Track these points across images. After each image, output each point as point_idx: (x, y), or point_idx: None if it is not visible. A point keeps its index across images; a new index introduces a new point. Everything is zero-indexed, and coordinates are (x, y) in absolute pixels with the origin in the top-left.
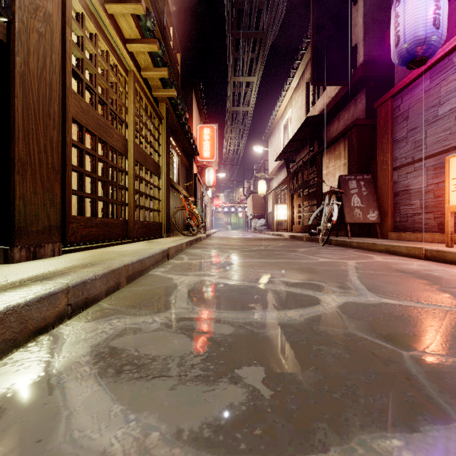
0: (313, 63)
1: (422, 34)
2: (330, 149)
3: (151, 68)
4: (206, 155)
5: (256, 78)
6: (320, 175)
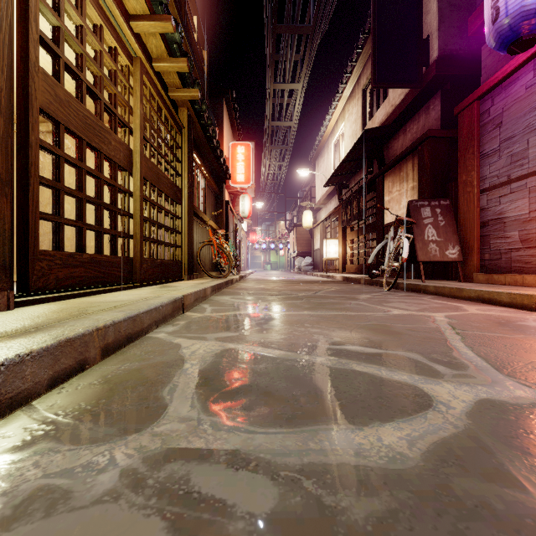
0: (374, 60)
1: (533, 2)
2: (395, 169)
3: (165, 58)
4: (240, 179)
5: (301, 85)
6: (382, 202)
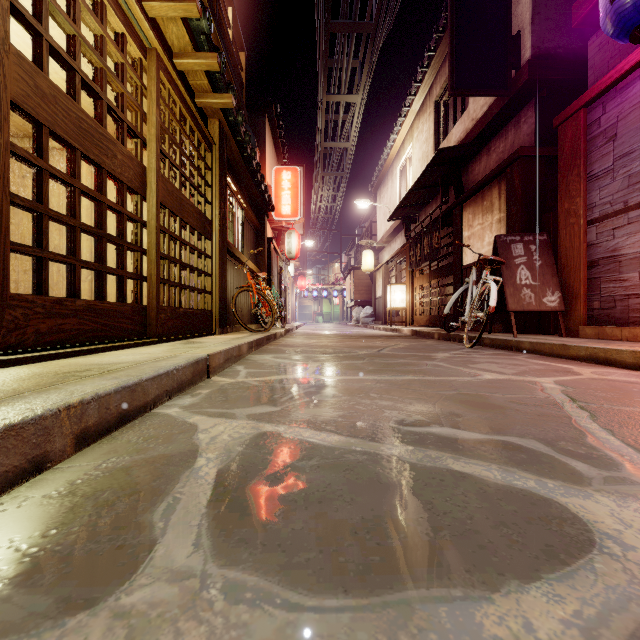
0: (451, 61)
1: None
2: (476, 198)
3: (190, 52)
4: (286, 211)
5: (359, 97)
6: (459, 239)
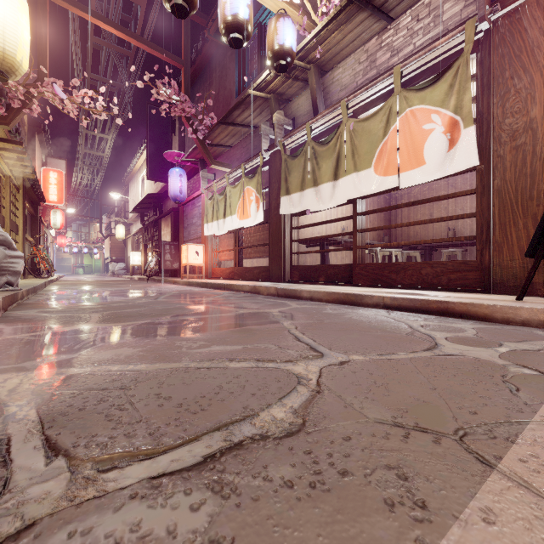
0: (147, 166)
1: (176, 194)
2: (165, 218)
3: (18, 165)
4: (53, 199)
5: (110, 137)
6: (160, 234)
